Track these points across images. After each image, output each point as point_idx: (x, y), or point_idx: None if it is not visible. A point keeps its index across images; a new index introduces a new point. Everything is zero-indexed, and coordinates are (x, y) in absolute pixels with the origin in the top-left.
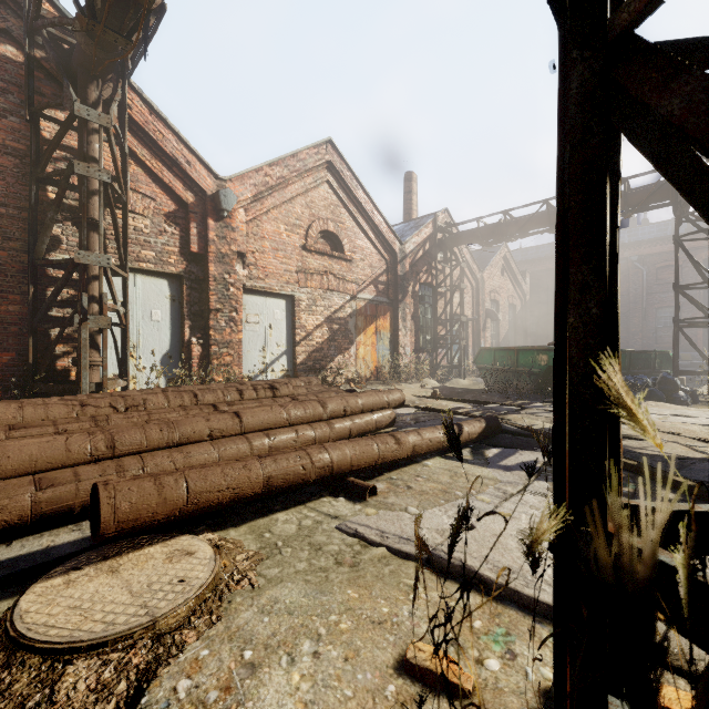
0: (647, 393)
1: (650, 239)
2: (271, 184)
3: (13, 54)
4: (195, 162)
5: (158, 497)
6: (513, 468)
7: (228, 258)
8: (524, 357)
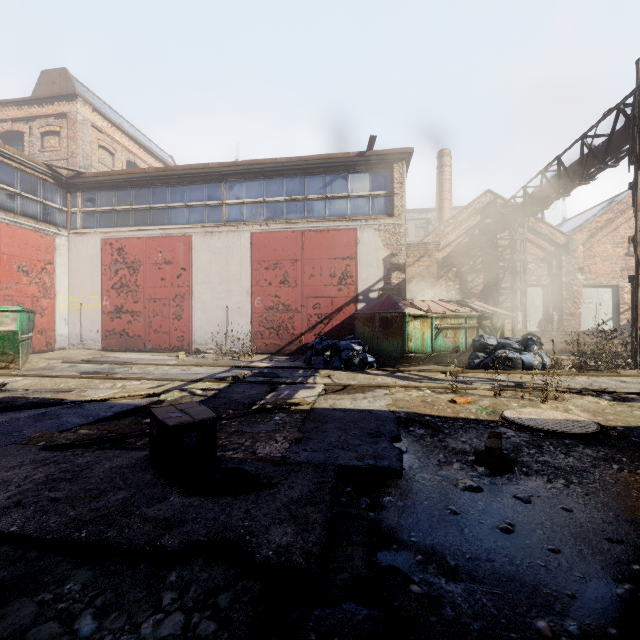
0: None
1: None
2: (600, 226)
3: (489, 221)
4: (555, 232)
5: (566, 346)
6: None
7: (572, 273)
8: None
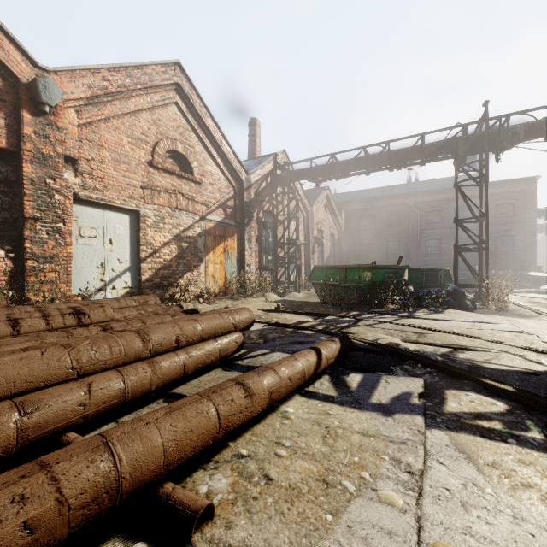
0: (444, 303)
1: (422, 191)
2: (111, 90)
3: None
4: (2, 38)
5: None
6: (391, 408)
7: (52, 161)
8: (351, 274)
